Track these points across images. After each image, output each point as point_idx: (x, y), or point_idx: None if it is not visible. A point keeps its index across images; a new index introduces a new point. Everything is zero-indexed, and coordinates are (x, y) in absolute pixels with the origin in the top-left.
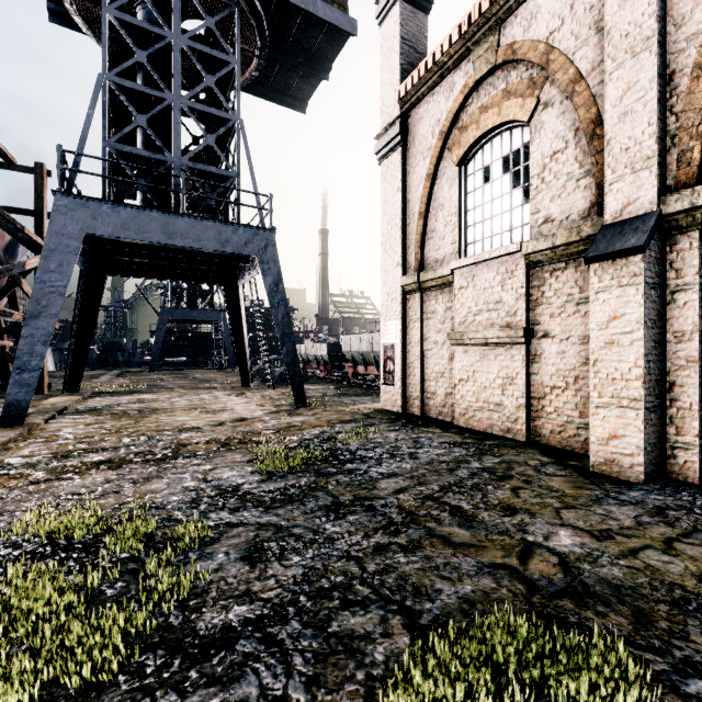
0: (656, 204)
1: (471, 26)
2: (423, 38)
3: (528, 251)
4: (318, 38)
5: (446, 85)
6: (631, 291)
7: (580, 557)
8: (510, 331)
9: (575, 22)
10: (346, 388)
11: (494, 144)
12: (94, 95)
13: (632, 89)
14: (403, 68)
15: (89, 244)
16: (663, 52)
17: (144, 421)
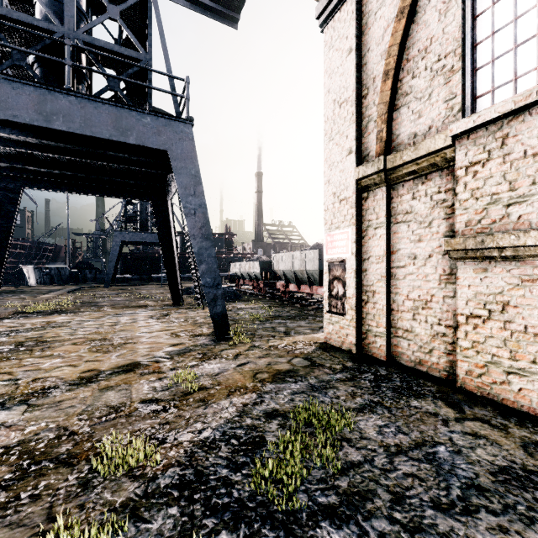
0: None
1: None
2: None
3: None
4: None
5: None
6: None
7: None
8: None
9: None
10: (278, 308)
11: None
12: None
13: None
14: None
15: None
16: None
17: None
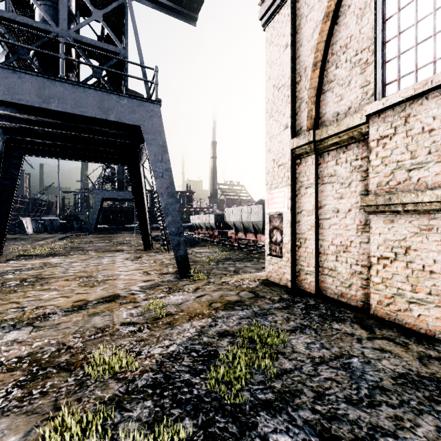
0: None
1: None
2: None
3: None
4: None
5: None
6: None
7: None
8: None
9: None
10: (229, 252)
11: None
12: None
13: None
14: None
15: None
16: None
17: None
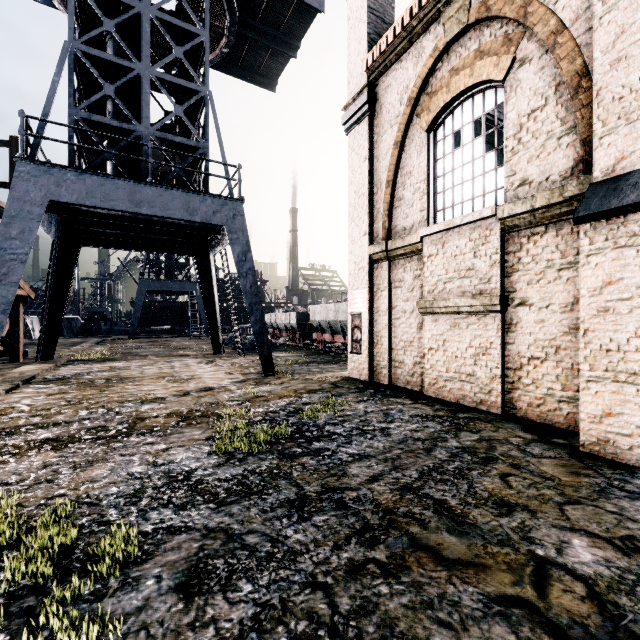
0: None
1: None
2: (391, 9)
3: (503, 215)
4: (287, 15)
5: (415, 50)
6: (630, 252)
7: (612, 584)
8: (484, 299)
9: None
10: (313, 356)
11: (465, 107)
12: (60, 63)
13: (627, 32)
14: (370, 38)
15: (58, 213)
16: None
17: (108, 391)
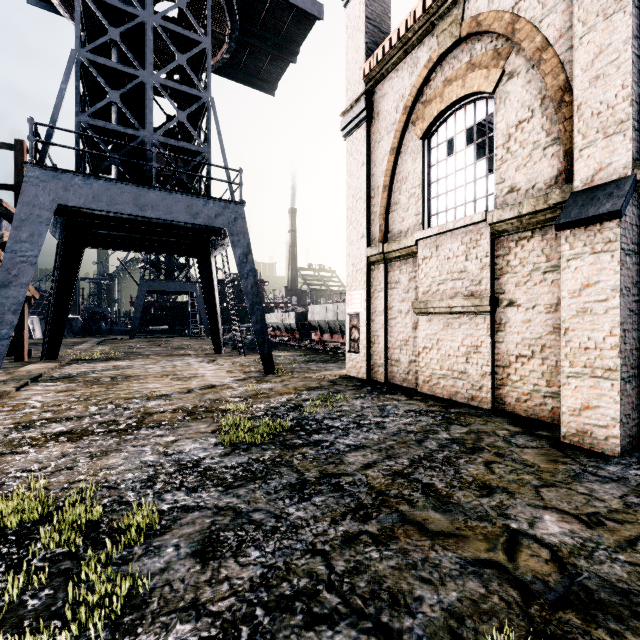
0: (631, 169)
1: (435, 1)
2: (387, 19)
3: (493, 221)
4: (286, 22)
5: (410, 60)
6: (605, 257)
7: (574, 550)
8: (475, 300)
9: None
10: (312, 355)
11: (457, 117)
12: (67, 71)
13: (604, 52)
14: (367, 47)
15: (64, 216)
16: (637, 12)
17: (114, 389)
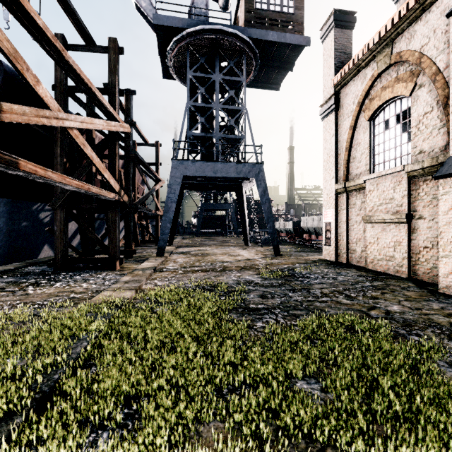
0: None
1: (374, 44)
2: (349, 44)
3: (408, 170)
4: (287, 52)
5: (361, 75)
6: None
7: (397, 312)
8: (397, 215)
9: (436, 40)
10: (303, 248)
11: (390, 107)
12: (185, 113)
13: None
14: (336, 66)
15: None
16: None
17: (206, 258)
